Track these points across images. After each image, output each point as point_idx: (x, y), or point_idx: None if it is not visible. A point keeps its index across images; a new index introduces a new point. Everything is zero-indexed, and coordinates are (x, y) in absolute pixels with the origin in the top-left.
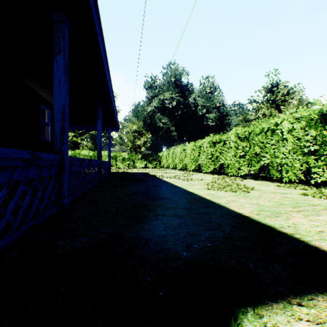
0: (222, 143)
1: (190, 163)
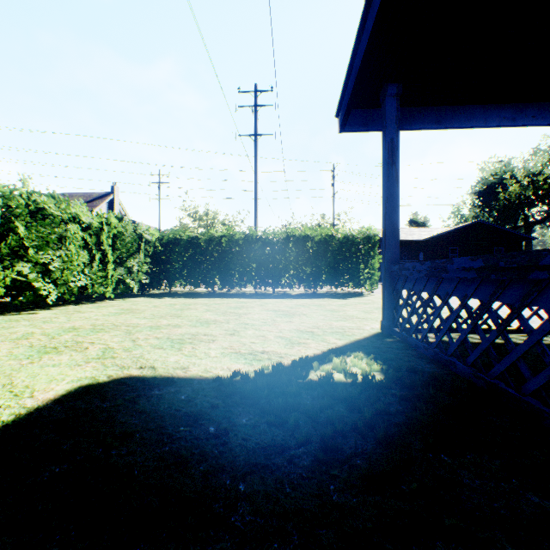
0: None
1: None
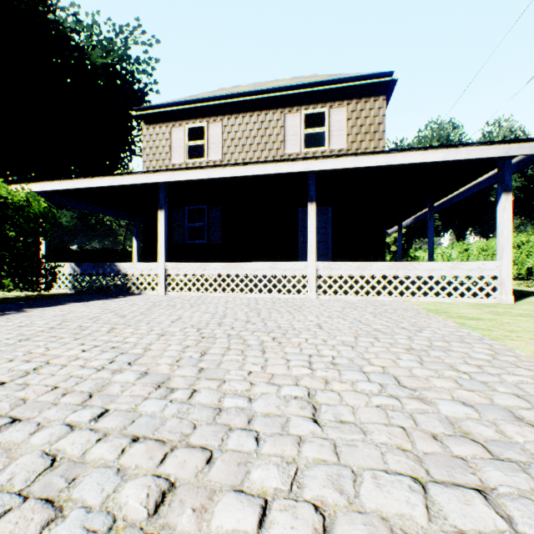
0: (529, 245)
1: None
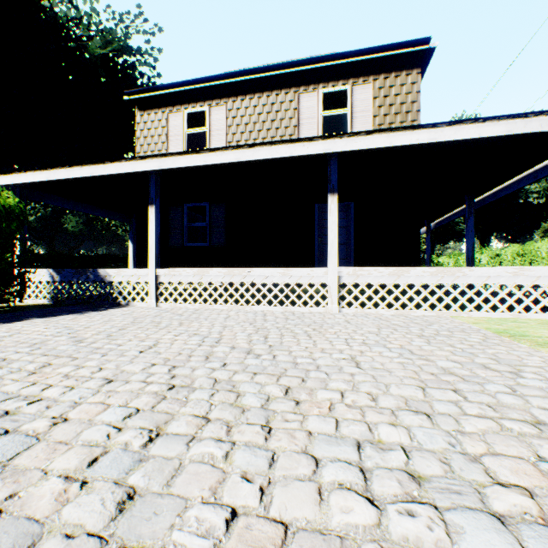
0: None
1: None
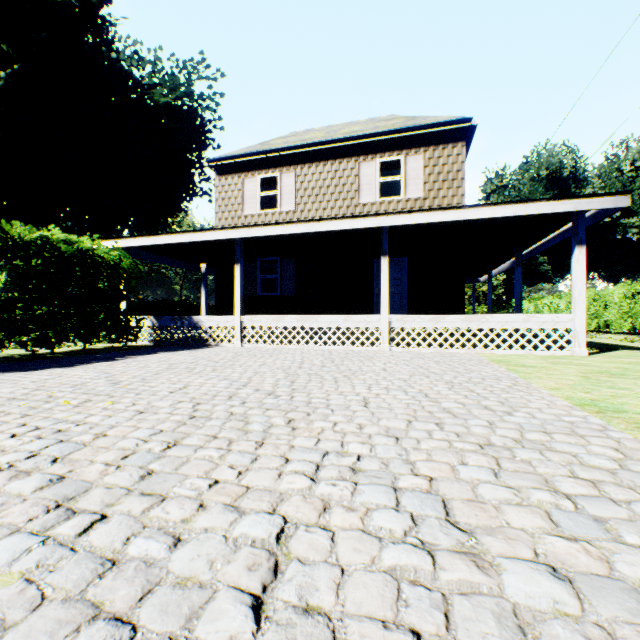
0: None
1: (588, 320)
